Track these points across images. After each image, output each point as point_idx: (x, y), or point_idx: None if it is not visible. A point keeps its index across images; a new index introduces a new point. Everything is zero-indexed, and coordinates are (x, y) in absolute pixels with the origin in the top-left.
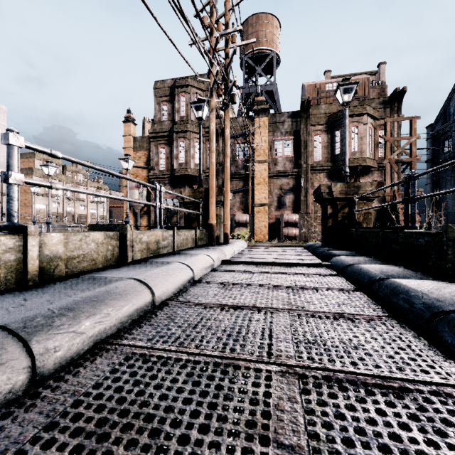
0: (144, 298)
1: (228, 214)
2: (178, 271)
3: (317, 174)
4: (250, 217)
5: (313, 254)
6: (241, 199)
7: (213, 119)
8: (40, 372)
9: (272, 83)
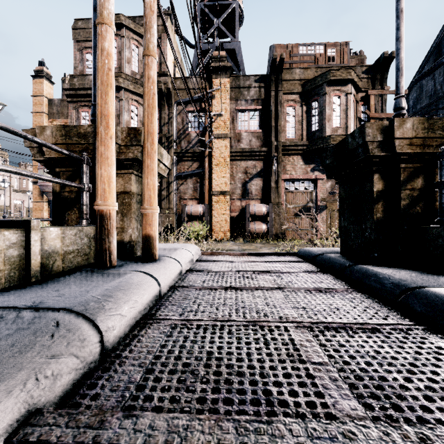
0: None
1: (153, 190)
2: None
3: (290, 155)
4: (206, 208)
5: (357, 287)
6: (194, 185)
7: None
8: None
9: (234, 40)
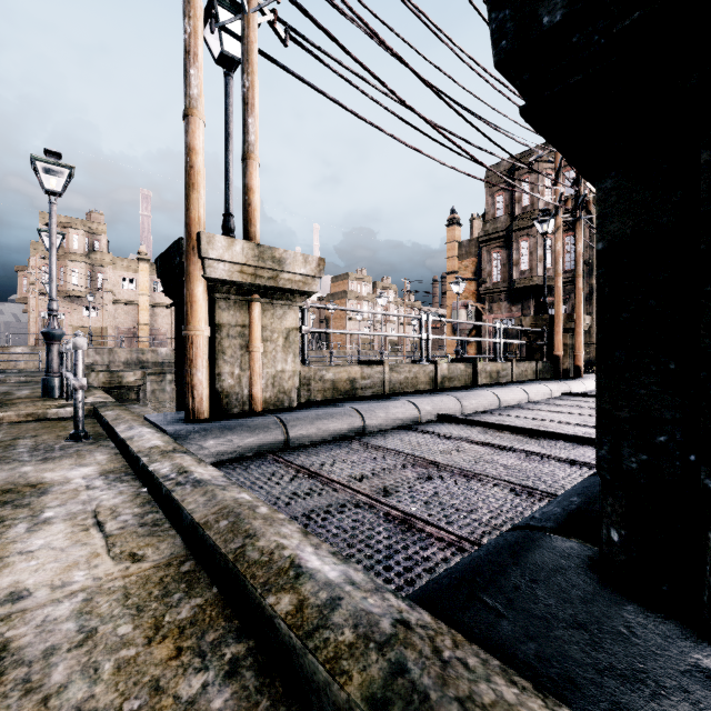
0: (495, 400)
1: (580, 343)
2: (515, 391)
3: None
4: None
5: None
6: None
7: (559, 238)
8: (463, 411)
9: None
